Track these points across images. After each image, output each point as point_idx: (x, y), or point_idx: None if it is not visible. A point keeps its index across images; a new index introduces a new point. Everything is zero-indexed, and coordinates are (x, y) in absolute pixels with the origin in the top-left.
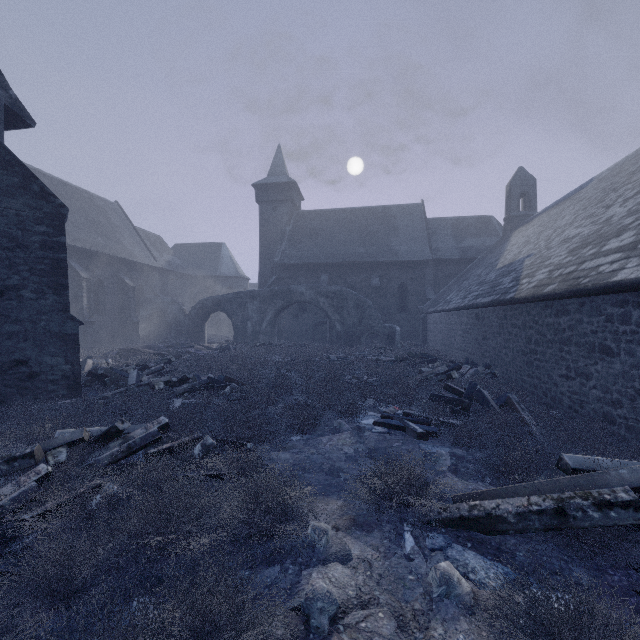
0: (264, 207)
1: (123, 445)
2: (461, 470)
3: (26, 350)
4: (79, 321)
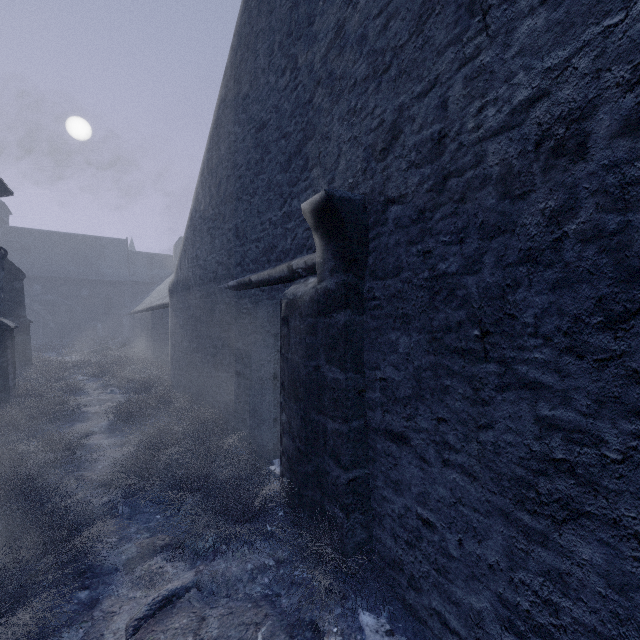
0: None
1: None
2: None
3: None
4: None
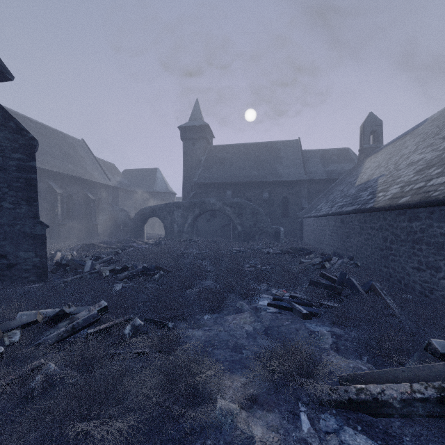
0: (186, 143)
1: (68, 326)
2: (342, 348)
3: (5, 247)
4: (46, 225)
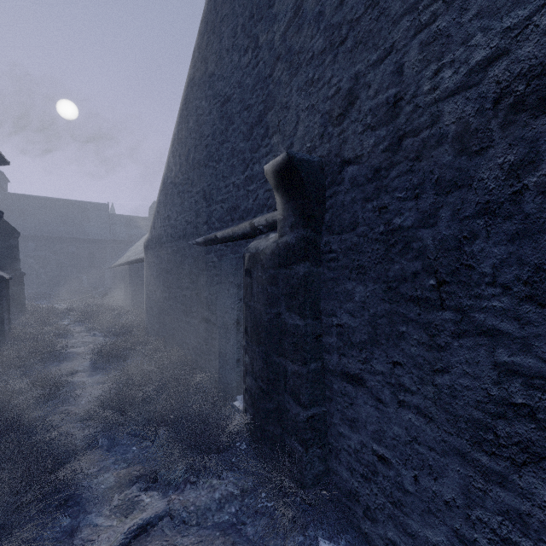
0: None
1: None
2: None
3: None
4: None
